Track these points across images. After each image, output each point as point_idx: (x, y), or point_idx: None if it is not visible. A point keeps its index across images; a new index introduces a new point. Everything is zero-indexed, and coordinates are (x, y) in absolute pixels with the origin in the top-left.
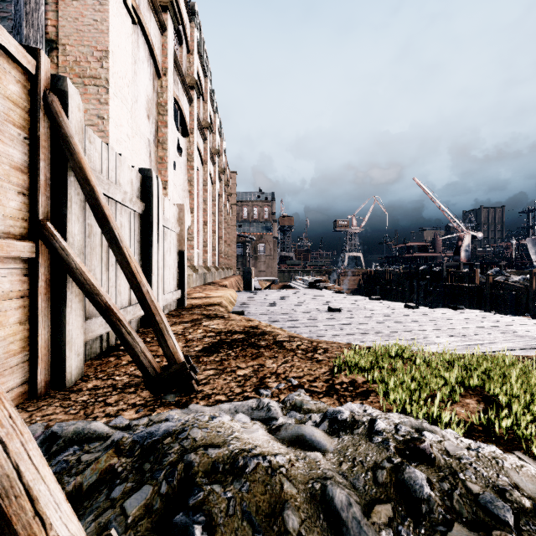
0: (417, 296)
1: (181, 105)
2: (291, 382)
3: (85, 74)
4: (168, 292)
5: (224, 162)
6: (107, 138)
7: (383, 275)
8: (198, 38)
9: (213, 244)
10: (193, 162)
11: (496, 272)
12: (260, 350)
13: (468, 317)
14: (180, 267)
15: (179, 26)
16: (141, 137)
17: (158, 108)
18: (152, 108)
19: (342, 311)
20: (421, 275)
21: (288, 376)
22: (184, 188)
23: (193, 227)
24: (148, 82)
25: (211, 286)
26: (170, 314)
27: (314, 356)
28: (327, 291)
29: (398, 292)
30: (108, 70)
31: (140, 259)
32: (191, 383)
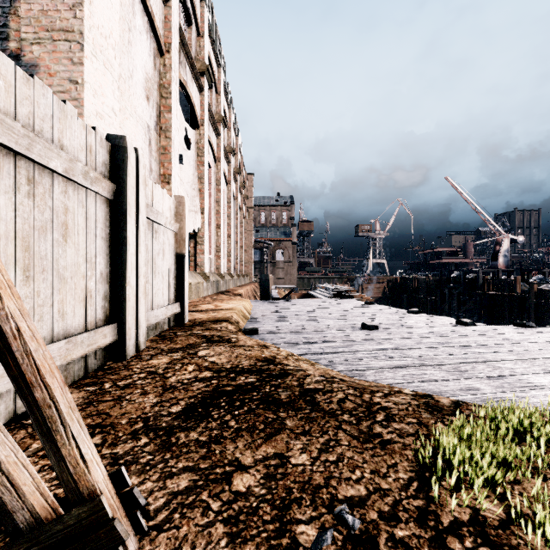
0: (449, 305)
1: (189, 91)
2: (345, 524)
3: (54, 26)
4: (161, 307)
5: (240, 163)
6: (82, 108)
7: (411, 282)
8: (210, 20)
9: (228, 250)
10: (204, 157)
11: (539, 280)
12: (279, 413)
13: (549, 340)
14: (179, 274)
15: (187, 3)
16: (138, 121)
17: (161, 90)
18: (152, 89)
19: (380, 329)
20: (453, 282)
21: (336, 497)
22: (194, 186)
23: (203, 229)
24: (147, 57)
25: (224, 294)
26: (161, 335)
27: (373, 430)
28: (354, 301)
29: (427, 301)
30: (83, 21)
31: (108, 262)
32: (115, 549)
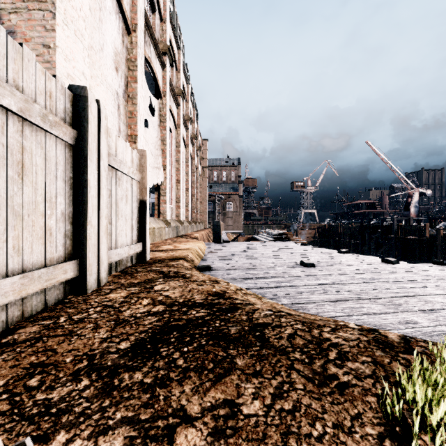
0: (368, 247)
1: (153, 67)
2: None
3: None
4: (124, 246)
5: (197, 130)
6: (53, 70)
7: (337, 228)
8: (171, 9)
9: (186, 201)
10: (166, 123)
11: (445, 226)
12: (229, 350)
13: None
14: (141, 218)
15: None
16: (108, 88)
17: (128, 64)
18: (120, 62)
19: (317, 266)
20: (372, 228)
21: None
22: (157, 147)
23: (165, 183)
24: (116, 35)
25: (183, 238)
26: (123, 271)
27: (327, 370)
28: (291, 243)
29: (350, 244)
30: None
31: (69, 203)
32: None
